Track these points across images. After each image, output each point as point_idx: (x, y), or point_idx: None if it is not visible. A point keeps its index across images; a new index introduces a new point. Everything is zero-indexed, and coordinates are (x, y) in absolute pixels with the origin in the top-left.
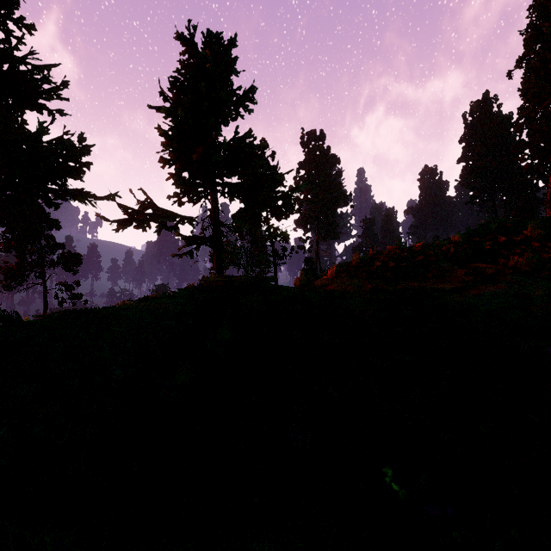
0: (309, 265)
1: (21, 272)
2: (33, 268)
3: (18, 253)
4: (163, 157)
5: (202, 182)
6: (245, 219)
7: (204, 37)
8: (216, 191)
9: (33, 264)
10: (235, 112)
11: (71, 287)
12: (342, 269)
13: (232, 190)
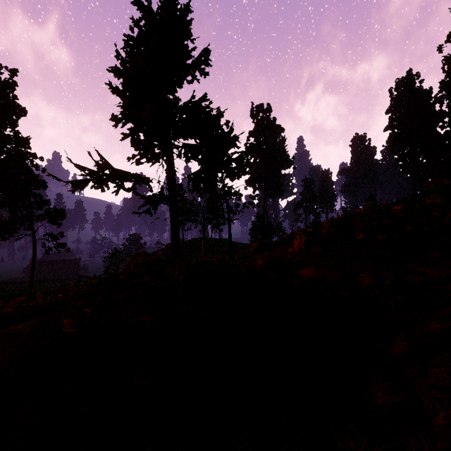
0: (260, 221)
1: (13, 225)
2: (23, 221)
3: (11, 209)
4: (114, 115)
5: (157, 142)
6: (200, 179)
7: (160, 2)
8: (172, 152)
9: (23, 218)
10: (190, 75)
11: (57, 238)
12: (310, 238)
13: (187, 151)
